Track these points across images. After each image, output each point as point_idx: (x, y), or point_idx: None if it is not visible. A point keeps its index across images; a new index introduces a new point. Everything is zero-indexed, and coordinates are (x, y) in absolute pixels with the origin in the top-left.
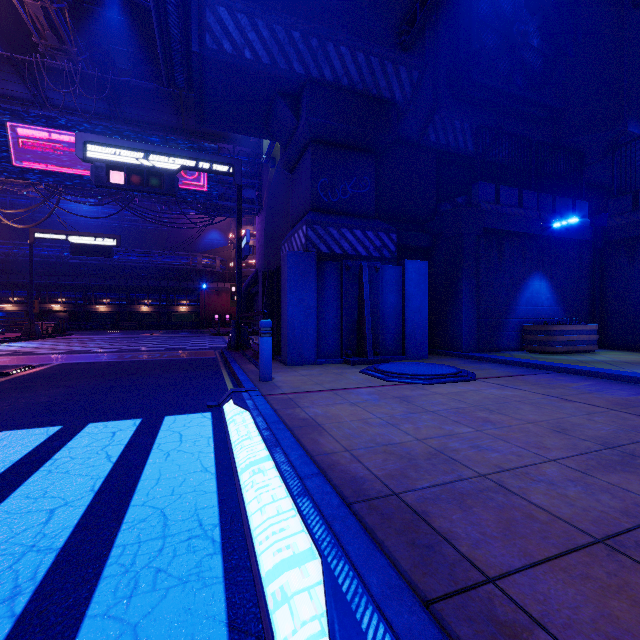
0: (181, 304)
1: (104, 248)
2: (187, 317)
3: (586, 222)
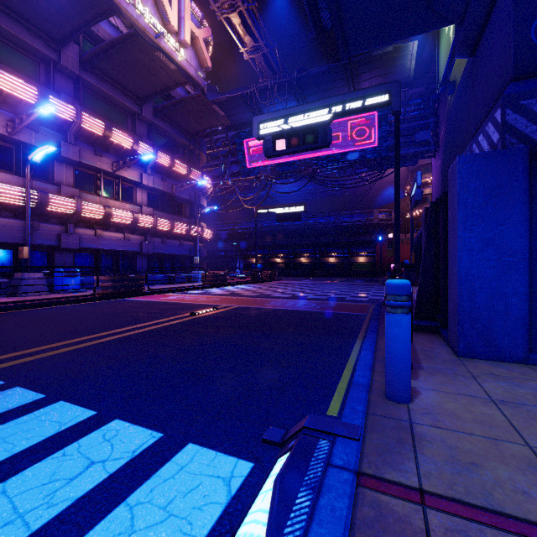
0: (360, 255)
1: (296, 214)
2: (365, 266)
3: None
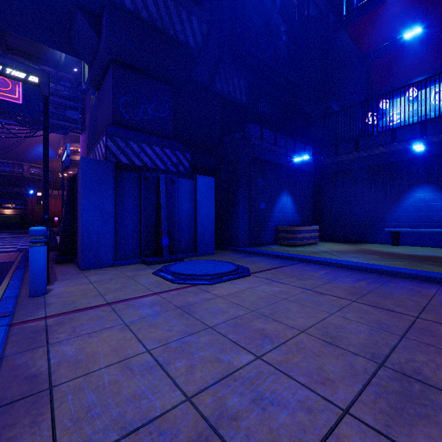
0: (6, 207)
1: None
2: (13, 219)
3: (311, 160)
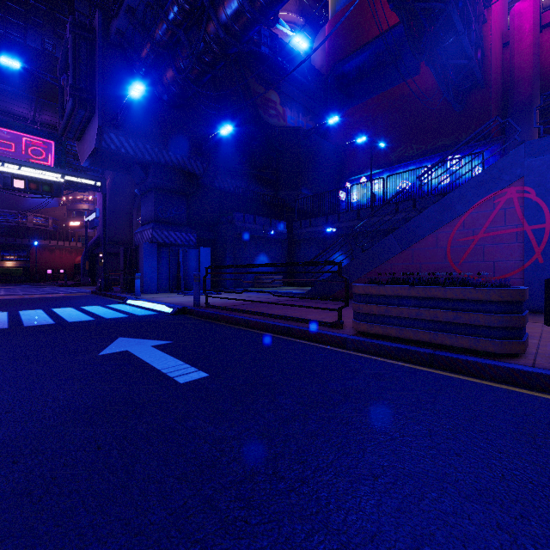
0: (7, 259)
1: None
2: (14, 272)
3: (285, 231)
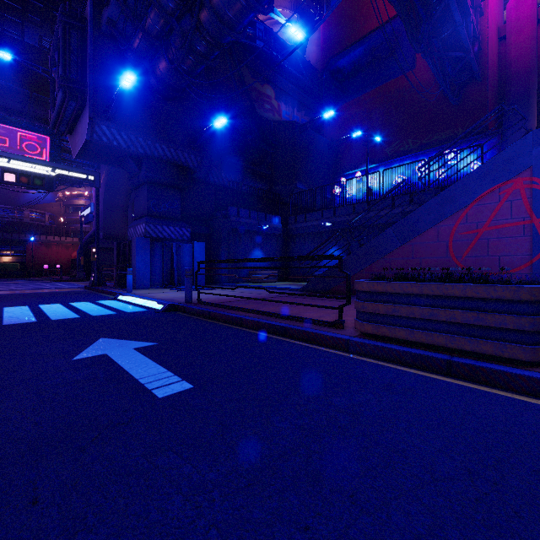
0: (4, 254)
1: None
2: (11, 267)
3: (280, 226)
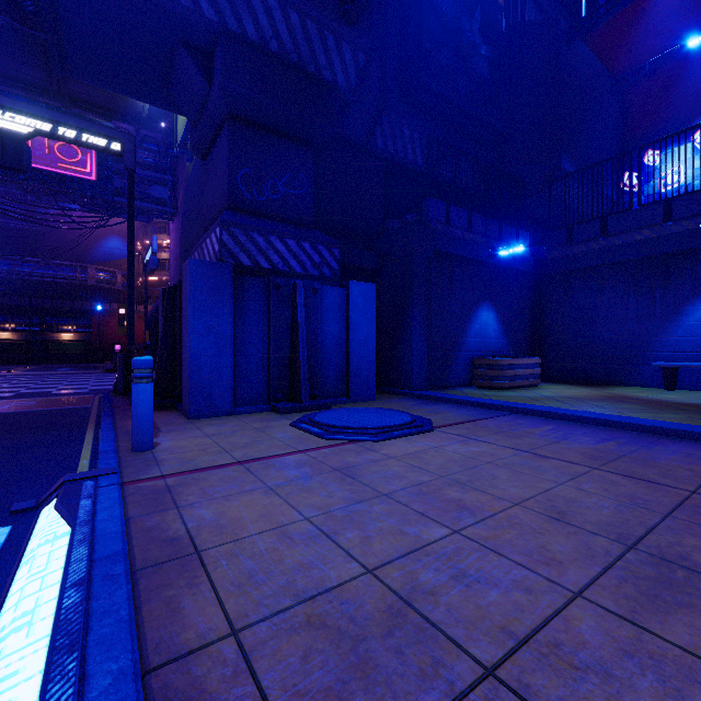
0: (64, 330)
1: None
2: (73, 347)
3: (528, 253)
